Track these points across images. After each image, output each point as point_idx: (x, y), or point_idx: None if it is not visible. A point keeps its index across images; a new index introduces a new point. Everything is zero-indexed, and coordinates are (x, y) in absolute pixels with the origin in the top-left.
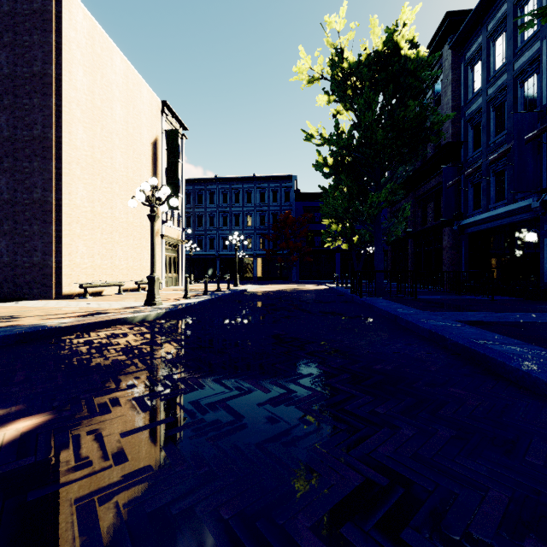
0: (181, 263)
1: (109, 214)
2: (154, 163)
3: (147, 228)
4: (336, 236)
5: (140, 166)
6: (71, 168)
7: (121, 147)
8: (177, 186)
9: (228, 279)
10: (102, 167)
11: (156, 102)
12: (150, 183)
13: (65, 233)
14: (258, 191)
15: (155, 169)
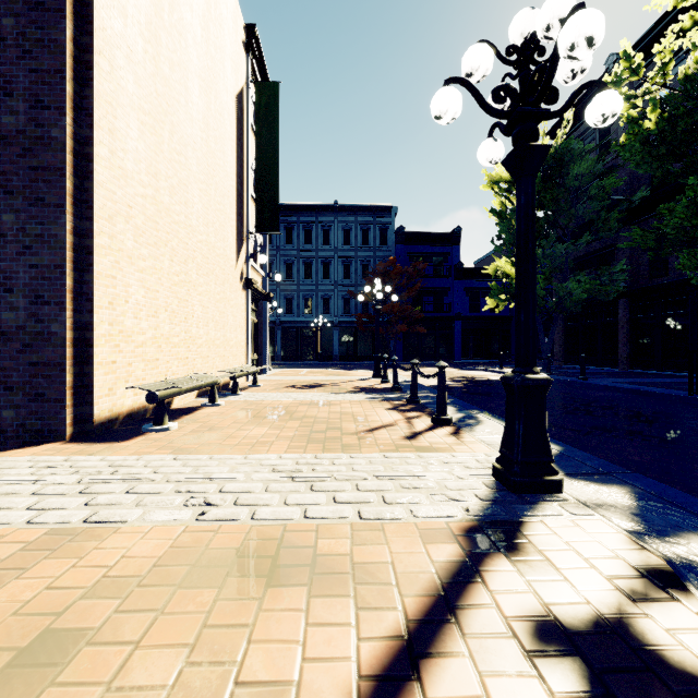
0: (264, 334)
1: (182, 216)
2: (238, 138)
3: (231, 263)
4: None
5: (223, 132)
6: (113, 63)
7: (199, 74)
8: (276, 189)
9: (385, 365)
10: (172, 99)
11: (240, 22)
12: (526, 27)
13: (100, 243)
14: (340, 228)
15: (240, 151)
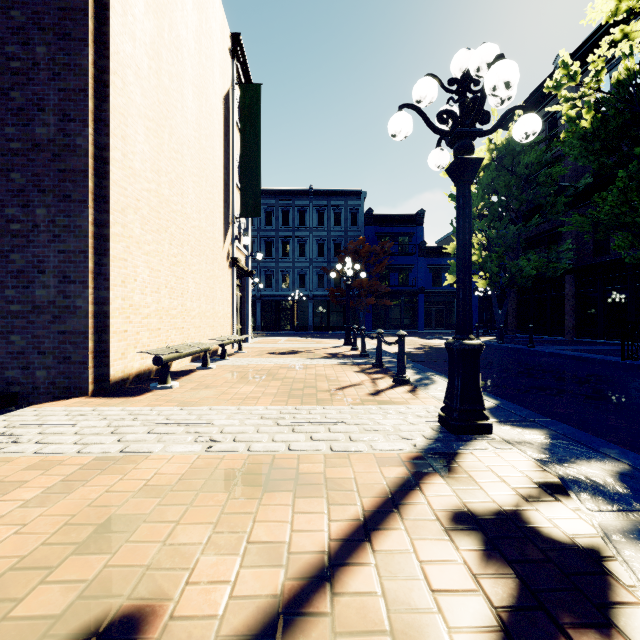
0: (247, 307)
1: (179, 206)
2: (225, 134)
3: (219, 245)
4: (476, 268)
5: (212, 131)
6: (125, 80)
7: (193, 82)
8: (258, 179)
9: (354, 334)
10: (170, 106)
11: (227, 32)
12: (464, 64)
13: (115, 232)
14: (315, 211)
15: (226, 145)
